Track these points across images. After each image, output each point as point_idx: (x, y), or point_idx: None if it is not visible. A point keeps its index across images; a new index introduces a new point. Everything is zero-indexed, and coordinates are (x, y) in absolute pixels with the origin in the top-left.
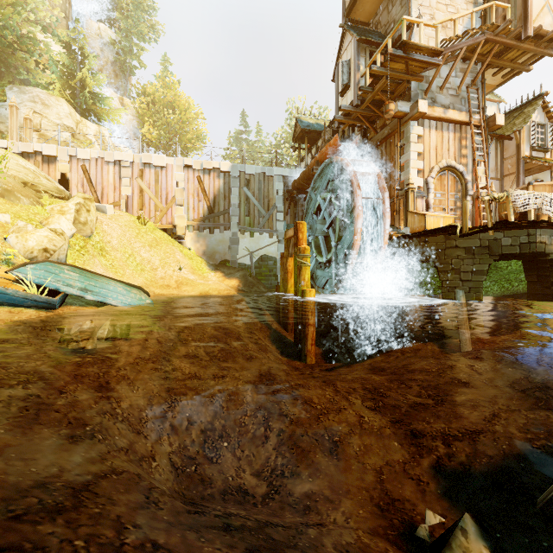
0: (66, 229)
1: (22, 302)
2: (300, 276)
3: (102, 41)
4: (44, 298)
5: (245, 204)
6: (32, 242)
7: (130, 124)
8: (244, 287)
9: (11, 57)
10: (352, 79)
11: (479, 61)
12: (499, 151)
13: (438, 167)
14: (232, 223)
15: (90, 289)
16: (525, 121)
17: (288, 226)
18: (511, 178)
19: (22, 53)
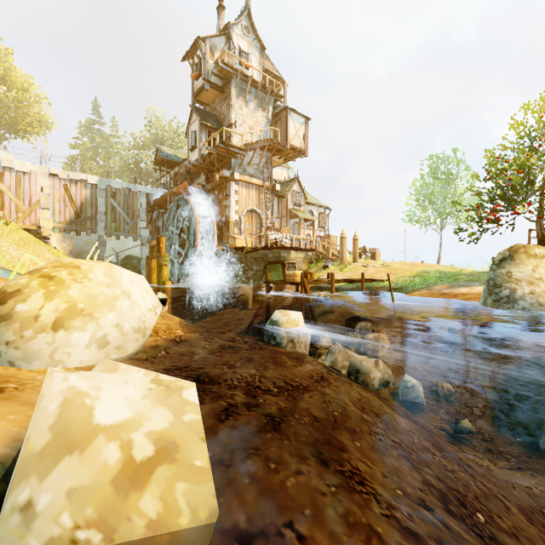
0: None
1: None
2: (161, 272)
3: None
4: None
5: (112, 212)
6: None
7: None
8: None
9: None
10: (197, 144)
11: (269, 152)
12: (280, 203)
13: (246, 209)
14: (100, 227)
15: None
16: (289, 190)
17: (152, 238)
18: (285, 219)
19: None
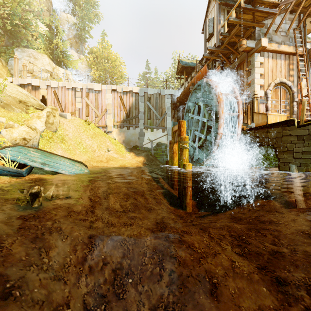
0: (39, 126)
1: (0, 172)
2: (182, 155)
3: (69, 24)
4: (15, 169)
5: (148, 112)
6: (15, 134)
7: (83, 70)
8: (147, 161)
9: (18, 33)
10: (215, 30)
11: (301, 12)
12: None
13: (274, 83)
14: (140, 123)
15: (47, 163)
16: None
17: (174, 124)
18: None
19: (24, 30)
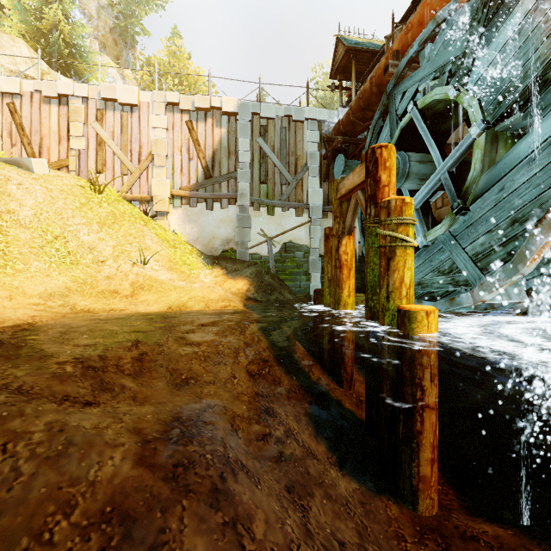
0: None
1: None
2: (389, 272)
3: (98, 3)
4: None
5: (261, 164)
6: None
7: None
8: (256, 292)
9: None
10: None
11: None
12: None
13: None
14: (241, 192)
15: None
16: None
17: (346, 166)
18: None
19: None
